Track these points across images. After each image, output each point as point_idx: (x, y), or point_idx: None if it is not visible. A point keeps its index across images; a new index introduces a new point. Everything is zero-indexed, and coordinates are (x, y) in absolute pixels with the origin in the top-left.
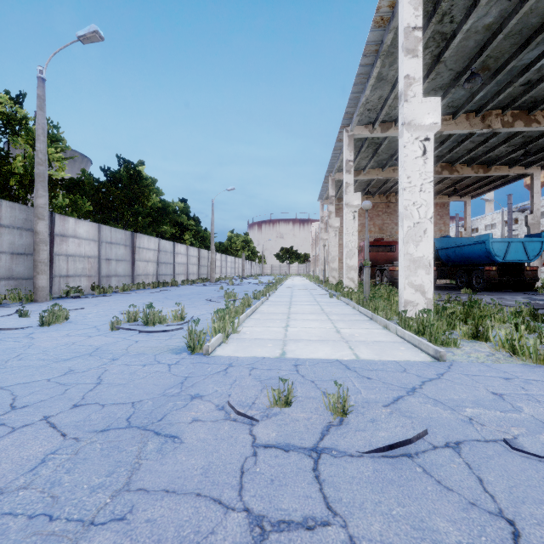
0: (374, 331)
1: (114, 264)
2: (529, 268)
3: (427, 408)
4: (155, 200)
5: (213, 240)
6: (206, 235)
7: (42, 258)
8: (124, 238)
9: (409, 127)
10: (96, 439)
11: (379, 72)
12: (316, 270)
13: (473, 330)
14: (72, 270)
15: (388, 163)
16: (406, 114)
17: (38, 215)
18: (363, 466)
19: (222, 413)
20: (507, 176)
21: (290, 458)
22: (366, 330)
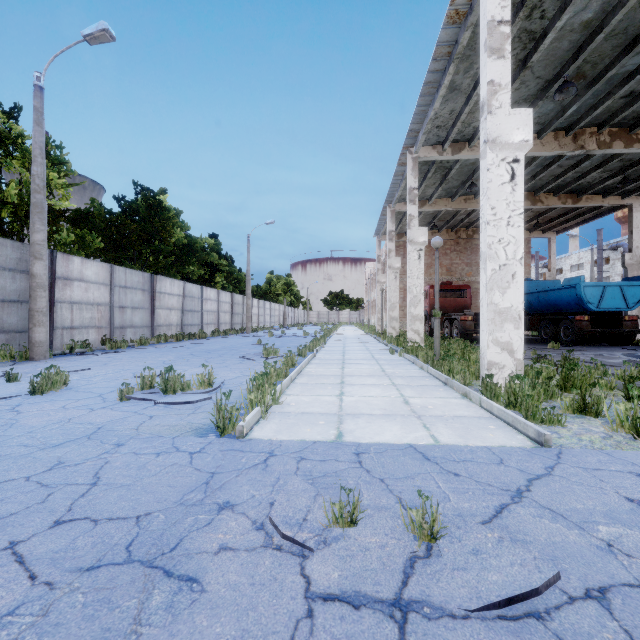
0: (451, 402)
1: (129, 313)
2: (629, 317)
3: (545, 525)
4: (179, 235)
5: (249, 283)
6: (240, 276)
7: (39, 307)
8: (142, 281)
9: (493, 145)
10: (78, 586)
11: (452, 80)
12: (371, 319)
13: (580, 402)
14: (78, 321)
15: (459, 192)
16: (490, 129)
17: (35, 254)
18: (473, 637)
19: (261, 536)
20: (599, 207)
21: (362, 622)
22: (441, 399)
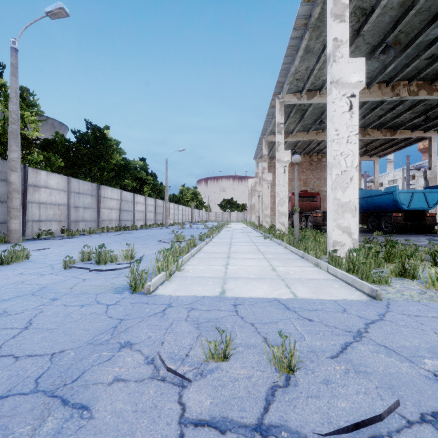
0: (307, 269)
1: (81, 211)
2: (429, 214)
3: (382, 359)
4: (118, 158)
5: (167, 192)
6: (161, 188)
7: (14, 205)
8: (90, 189)
9: (337, 84)
10: None
11: (307, 45)
12: (252, 217)
13: (400, 268)
14: (44, 216)
15: (312, 127)
16: (334, 73)
17: (11, 167)
18: None
19: (150, 369)
20: (409, 139)
21: None
22: (299, 268)
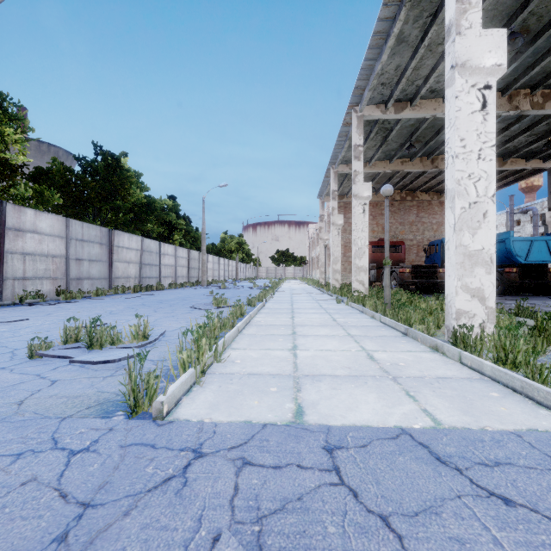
0: (423, 357)
1: (86, 265)
2: None
3: None
4: (139, 195)
5: (204, 240)
6: (197, 235)
7: None
8: (99, 235)
9: (463, 69)
10: None
11: (400, 31)
12: (314, 273)
13: None
14: (31, 272)
15: (397, 154)
16: (459, 52)
17: None
18: None
19: None
20: (521, 171)
21: None
22: (410, 354)
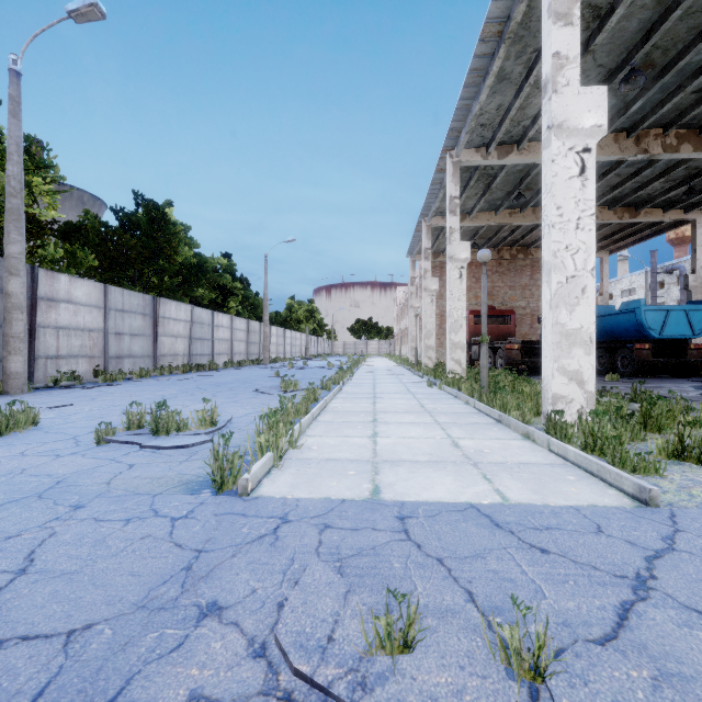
0: (512, 444)
1: (127, 341)
2: (694, 345)
3: None
4: (187, 254)
5: (267, 308)
6: (257, 301)
7: (15, 332)
8: (142, 304)
9: (559, 131)
10: None
11: (501, 67)
12: (403, 349)
13: (676, 444)
14: (65, 349)
15: (504, 204)
16: (555, 111)
17: (10, 269)
18: None
19: (260, 670)
20: (659, 223)
21: None
22: (499, 441)
